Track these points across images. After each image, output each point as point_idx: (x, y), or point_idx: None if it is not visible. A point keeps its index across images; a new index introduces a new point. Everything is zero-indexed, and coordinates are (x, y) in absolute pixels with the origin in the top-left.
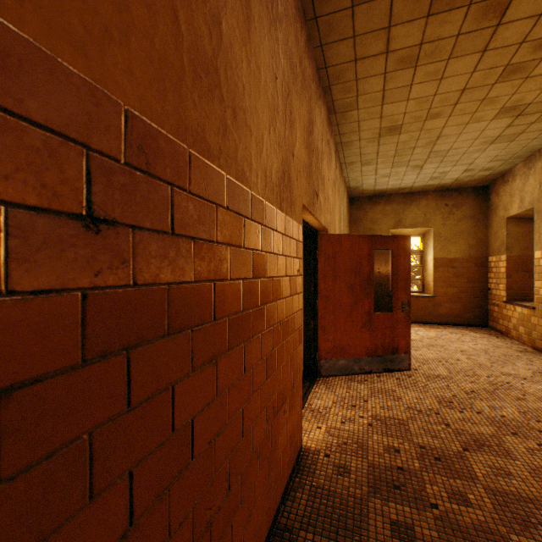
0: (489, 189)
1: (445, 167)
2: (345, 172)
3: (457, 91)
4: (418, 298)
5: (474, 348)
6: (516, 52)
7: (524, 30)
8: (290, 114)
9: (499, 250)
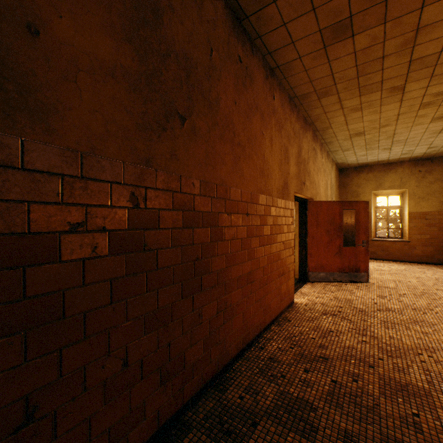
0: None
1: (409, 147)
2: (331, 155)
3: (394, 115)
4: (395, 242)
5: (429, 277)
6: (422, 98)
7: (421, 92)
8: (287, 158)
9: None
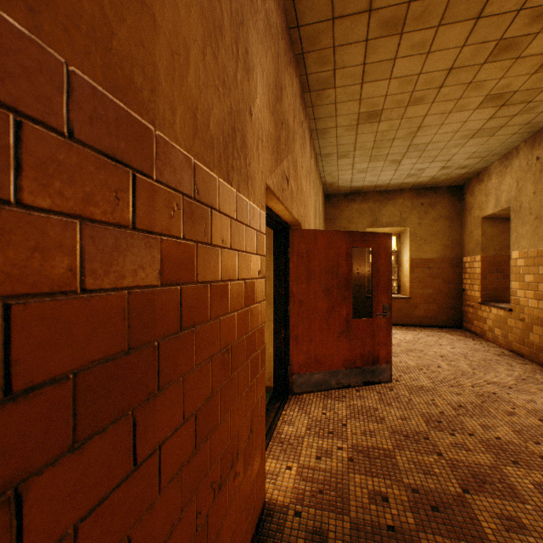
0: (463, 188)
1: (422, 163)
2: (320, 165)
3: (444, 70)
4: (395, 299)
5: (453, 352)
6: (511, 22)
7: None
8: (246, 54)
9: (474, 250)
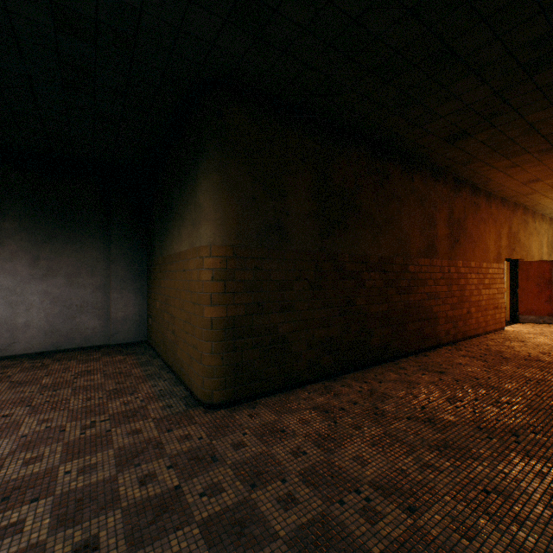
0: None
1: None
2: (548, 216)
3: None
4: None
5: None
6: None
7: None
8: (499, 237)
9: None
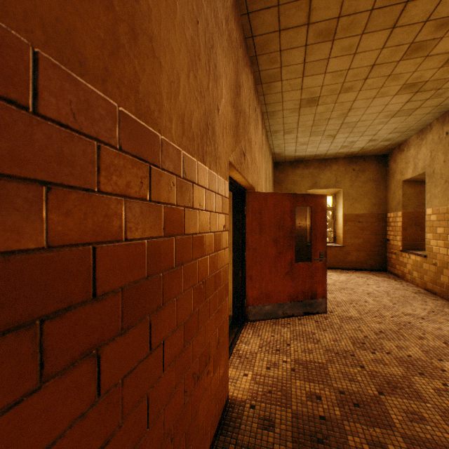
0: (387, 157)
1: (353, 137)
2: (270, 139)
3: (368, 66)
4: (331, 248)
5: (378, 290)
6: (420, 30)
7: (429, 9)
8: (215, 68)
9: (396, 207)
